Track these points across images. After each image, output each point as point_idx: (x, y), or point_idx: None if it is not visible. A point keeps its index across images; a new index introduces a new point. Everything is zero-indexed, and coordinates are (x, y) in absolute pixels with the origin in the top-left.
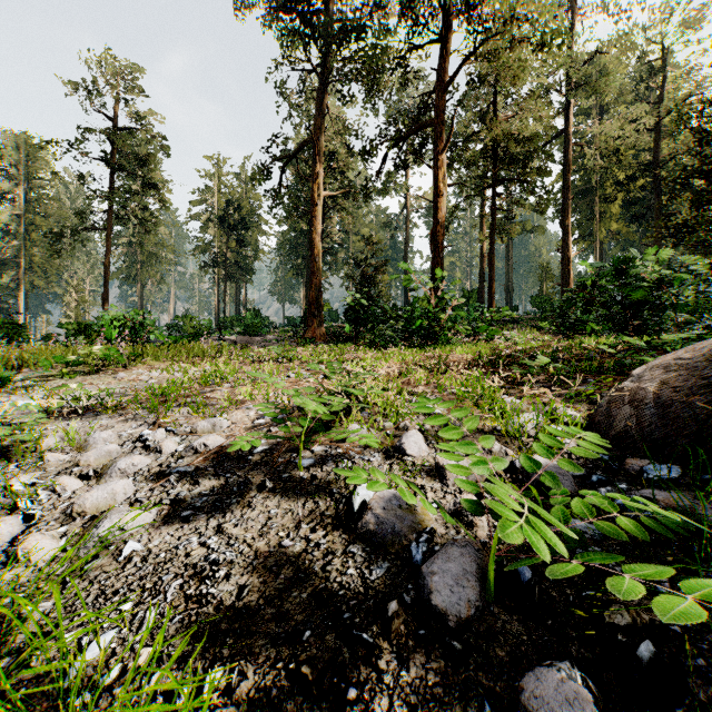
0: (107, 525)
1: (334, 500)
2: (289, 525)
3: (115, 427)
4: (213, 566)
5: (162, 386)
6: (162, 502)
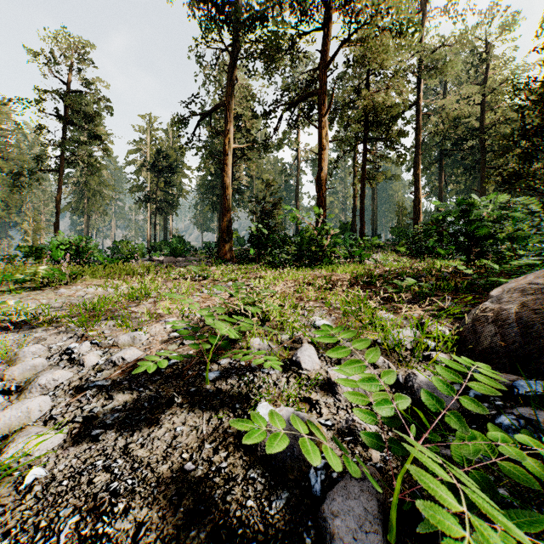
0: (11, 452)
1: (236, 415)
2: (193, 445)
3: (47, 340)
4: (112, 499)
5: (94, 302)
6: (75, 419)
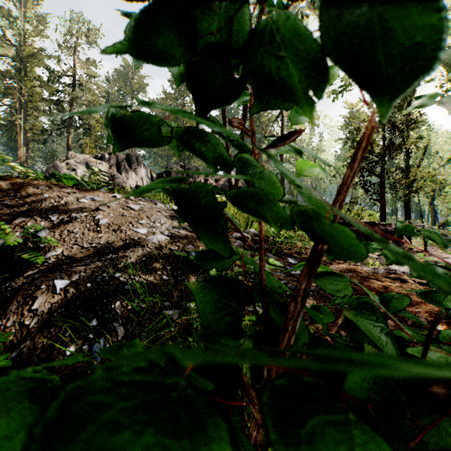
0: None
1: None
2: None
3: None
4: None
5: None
6: None
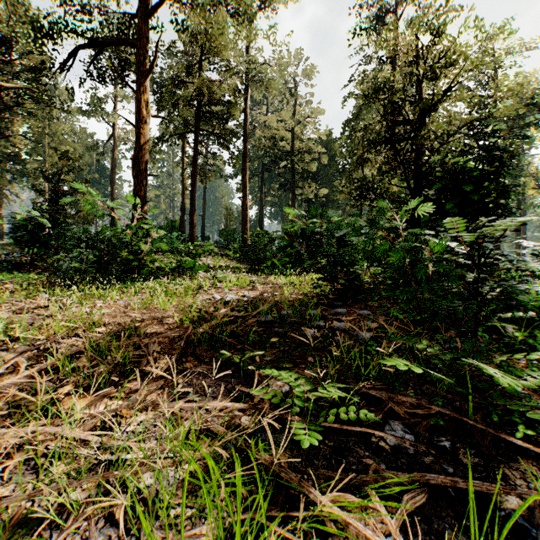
0: None
1: None
2: None
3: None
4: None
5: None
6: None
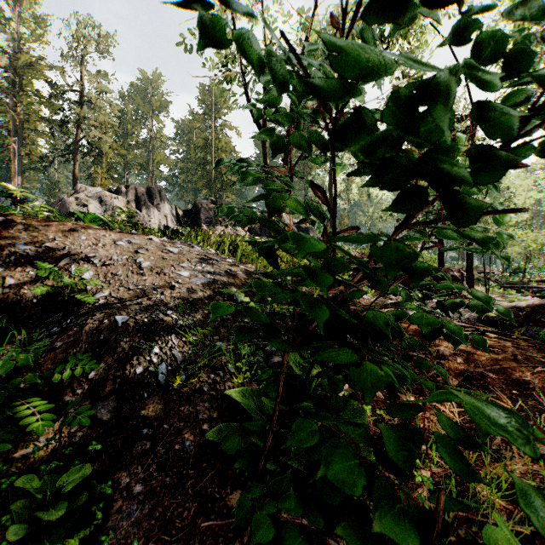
0: None
1: None
2: None
3: None
4: None
5: None
6: None
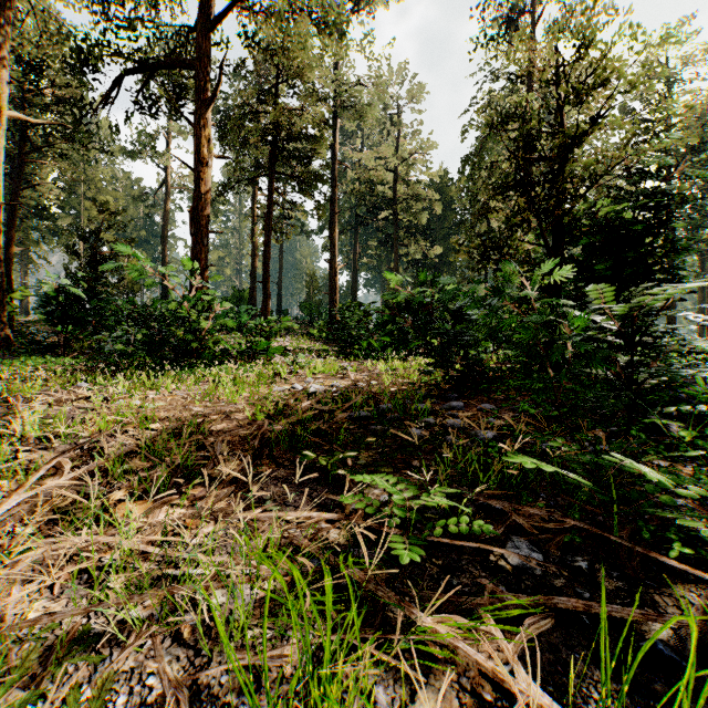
0: None
1: None
2: None
3: None
4: None
5: None
6: None
